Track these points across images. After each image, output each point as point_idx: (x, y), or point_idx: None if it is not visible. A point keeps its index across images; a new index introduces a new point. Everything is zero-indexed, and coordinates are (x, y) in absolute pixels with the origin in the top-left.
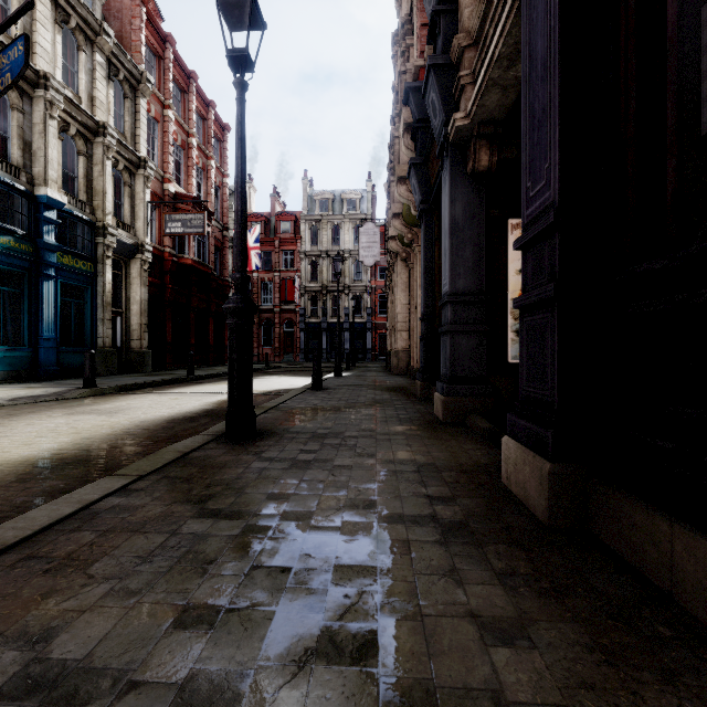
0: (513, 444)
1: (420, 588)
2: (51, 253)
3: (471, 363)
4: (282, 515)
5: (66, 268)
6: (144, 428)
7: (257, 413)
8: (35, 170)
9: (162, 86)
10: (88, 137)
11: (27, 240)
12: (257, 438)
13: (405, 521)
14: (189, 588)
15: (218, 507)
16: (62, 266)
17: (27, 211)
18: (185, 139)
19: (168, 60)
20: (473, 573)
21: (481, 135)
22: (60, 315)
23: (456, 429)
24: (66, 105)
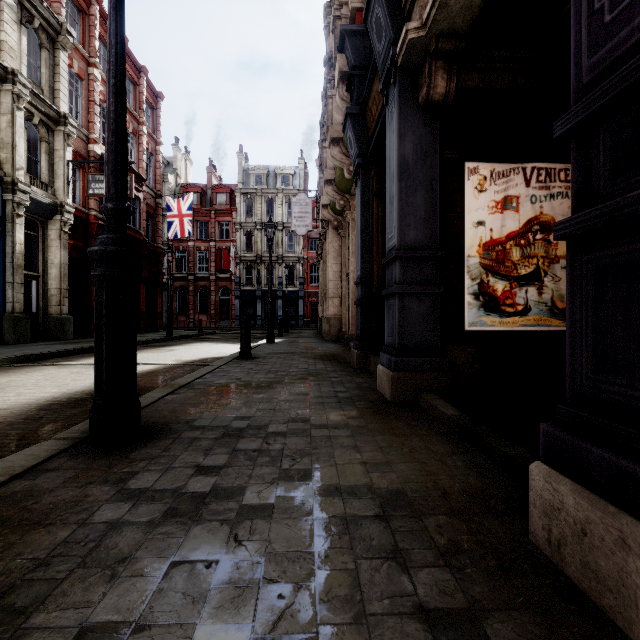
0: (569, 488)
1: None
2: None
3: (423, 332)
4: None
5: None
6: None
7: (161, 395)
8: None
9: (87, 43)
10: None
11: None
12: (140, 441)
13: None
14: None
15: None
16: None
17: None
18: None
19: (93, 16)
20: None
21: (438, 52)
22: None
23: (411, 414)
24: None
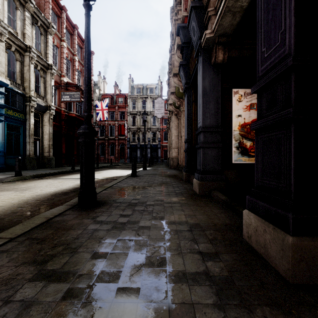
0: (253, 216)
1: None
2: (1, 109)
3: (213, 164)
4: (98, 275)
5: (10, 117)
6: (37, 199)
7: (100, 190)
8: None
9: (60, 31)
10: (22, 52)
11: None
12: (97, 206)
13: (188, 280)
14: None
15: (53, 268)
16: (7, 115)
17: None
18: (71, 57)
19: (63, 18)
20: None
21: (219, 42)
22: (6, 140)
23: (207, 199)
24: (9, 36)
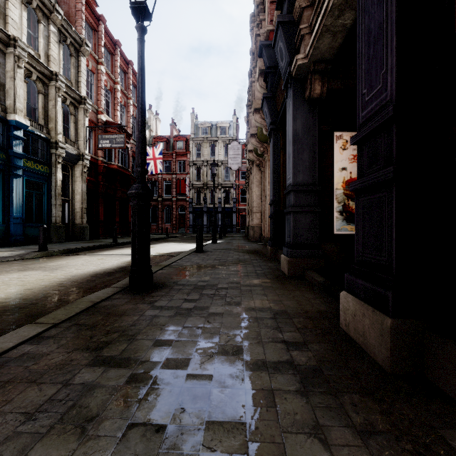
0: (351, 299)
1: (288, 452)
2: (18, 159)
3: (307, 234)
4: (164, 362)
5: (30, 170)
6: (73, 281)
7: (156, 270)
8: (8, 103)
9: (97, 50)
10: (45, 82)
11: (1, 150)
12: (153, 289)
13: (268, 368)
14: (62, 455)
15: (111, 354)
16: (26, 168)
17: (1, 130)
18: (112, 85)
19: (101, 32)
20: (336, 431)
21: (315, 71)
22: (25, 201)
23: (298, 281)
24: (29, 59)
